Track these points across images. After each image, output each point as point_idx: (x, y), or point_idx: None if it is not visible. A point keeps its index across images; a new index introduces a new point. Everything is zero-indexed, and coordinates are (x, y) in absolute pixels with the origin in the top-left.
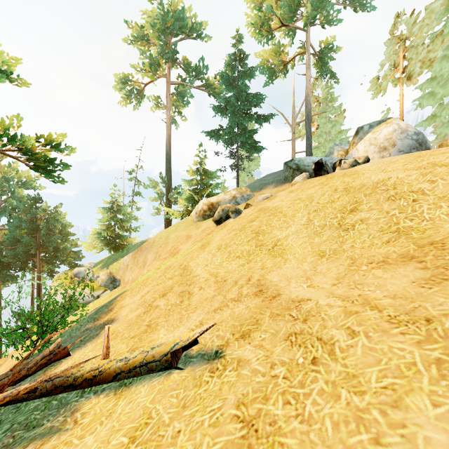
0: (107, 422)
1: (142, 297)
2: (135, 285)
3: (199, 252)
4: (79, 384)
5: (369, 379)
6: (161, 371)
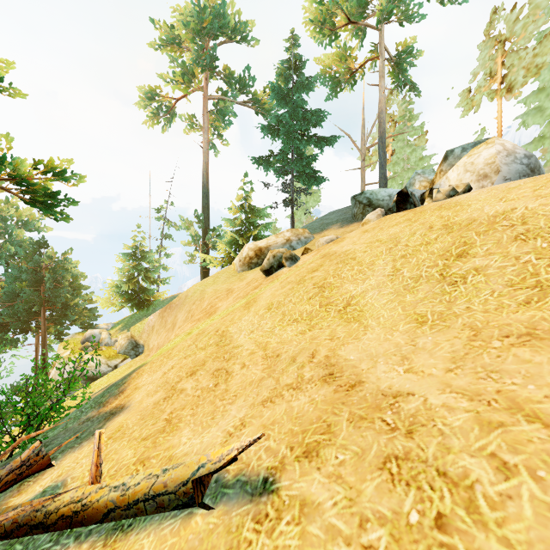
0: None
1: (163, 375)
2: (157, 357)
3: (242, 312)
4: (53, 523)
5: None
6: (176, 509)
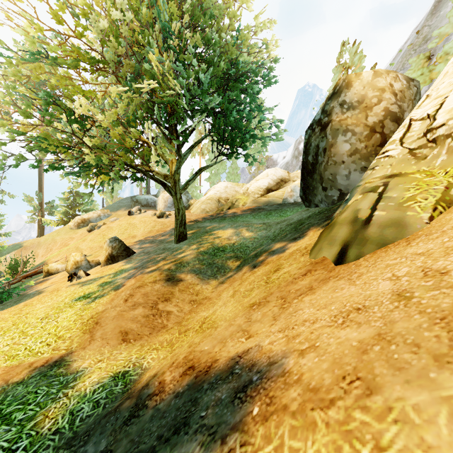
0: None
1: (61, 257)
2: (53, 256)
3: (83, 242)
4: None
5: None
6: None
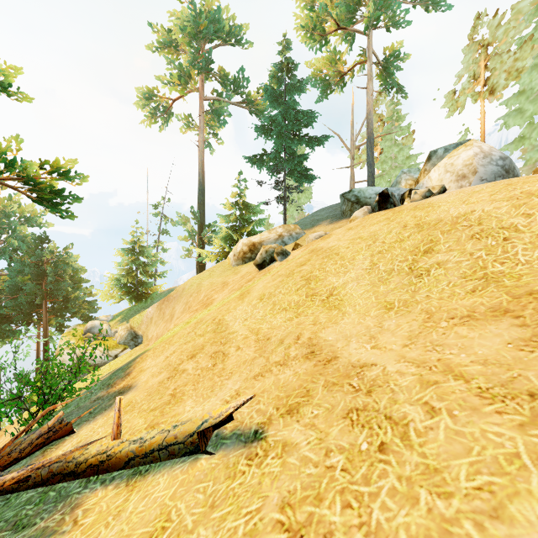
0: (114, 524)
1: (166, 359)
2: (159, 344)
3: (237, 303)
4: (82, 471)
5: (457, 476)
6: (185, 456)
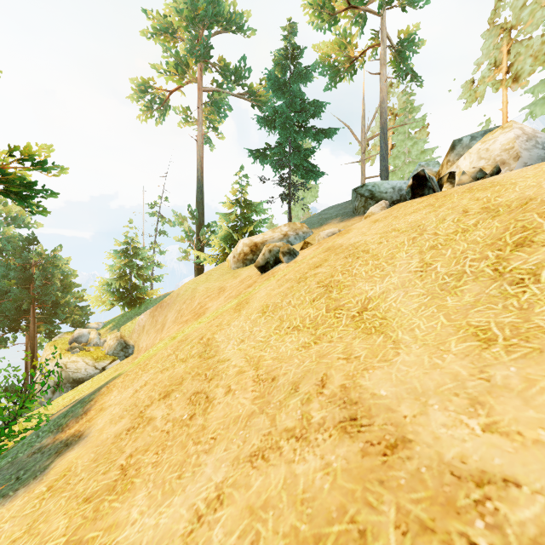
0: None
1: (133, 394)
2: (132, 368)
3: (232, 316)
4: None
5: None
6: None
